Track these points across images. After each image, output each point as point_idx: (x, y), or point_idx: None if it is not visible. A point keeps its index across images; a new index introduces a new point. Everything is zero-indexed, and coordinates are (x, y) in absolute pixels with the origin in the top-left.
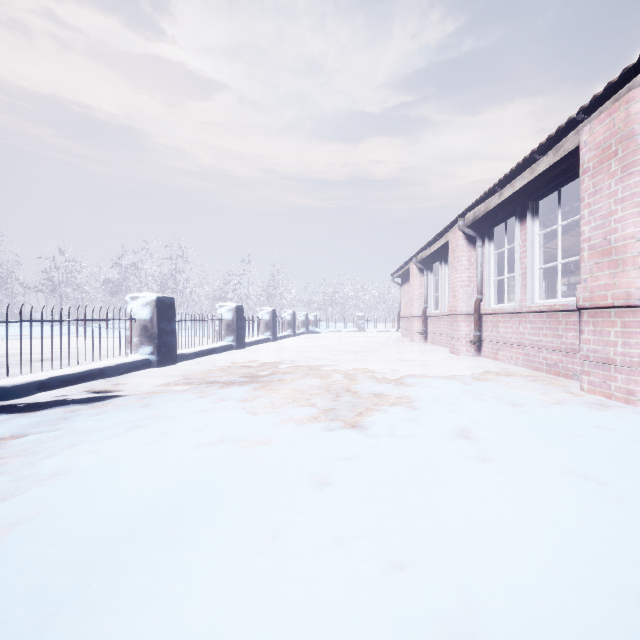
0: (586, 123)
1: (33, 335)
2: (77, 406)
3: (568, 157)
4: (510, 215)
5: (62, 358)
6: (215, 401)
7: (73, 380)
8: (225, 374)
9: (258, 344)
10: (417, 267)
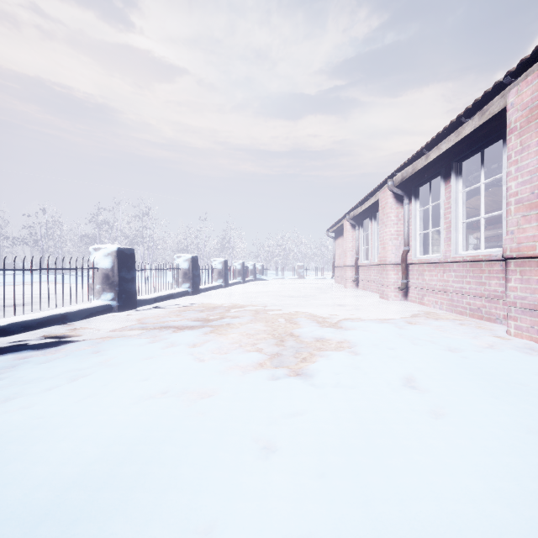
0: (512, 87)
1: (16, 282)
2: (29, 353)
3: (492, 120)
4: (435, 175)
5: (35, 303)
6: (165, 347)
7: (34, 325)
8: (179, 318)
9: (212, 290)
10: (350, 223)
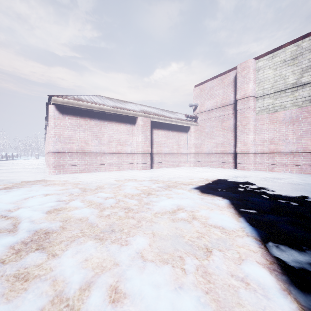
0: None
1: None
2: None
3: None
4: None
5: None
6: None
7: None
8: None
9: None
10: None
